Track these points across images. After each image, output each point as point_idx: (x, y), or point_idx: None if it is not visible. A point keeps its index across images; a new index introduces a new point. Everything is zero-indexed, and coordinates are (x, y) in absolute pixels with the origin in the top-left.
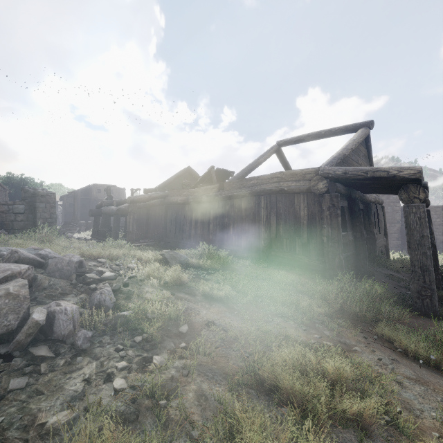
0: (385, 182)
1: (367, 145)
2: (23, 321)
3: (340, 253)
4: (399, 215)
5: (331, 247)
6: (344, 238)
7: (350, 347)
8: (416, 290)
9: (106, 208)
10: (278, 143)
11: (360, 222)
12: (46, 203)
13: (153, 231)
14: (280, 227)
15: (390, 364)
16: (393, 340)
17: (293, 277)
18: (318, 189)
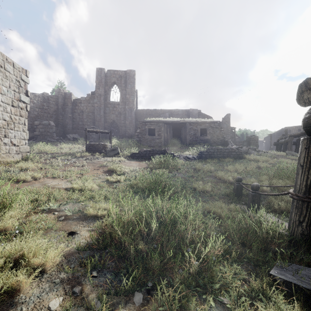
0: None
1: None
2: (247, 151)
3: None
4: None
5: None
6: None
7: None
8: None
9: (280, 140)
10: None
11: None
12: (254, 141)
13: None
14: None
15: None
16: None
17: None
18: None
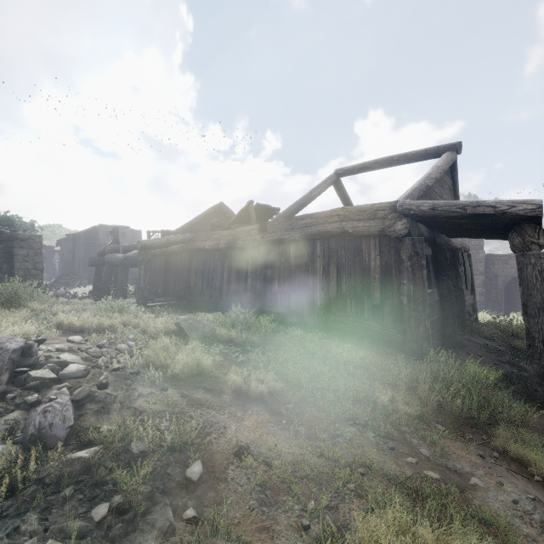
0: (490, 221)
1: (452, 175)
2: None
3: (426, 319)
4: (483, 265)
5: (414, 311)
6: (429, 298)
7: (465, 479)
8: (536, 373)
9: (111, 255)
10: (337, 172)
11: (448, 276)
12: (28, 249)
13: (173, 286)
14: (342, 282)
15: (533, 510)
16: (524, 460)
17: (363, 355)
18: (396, 231)
